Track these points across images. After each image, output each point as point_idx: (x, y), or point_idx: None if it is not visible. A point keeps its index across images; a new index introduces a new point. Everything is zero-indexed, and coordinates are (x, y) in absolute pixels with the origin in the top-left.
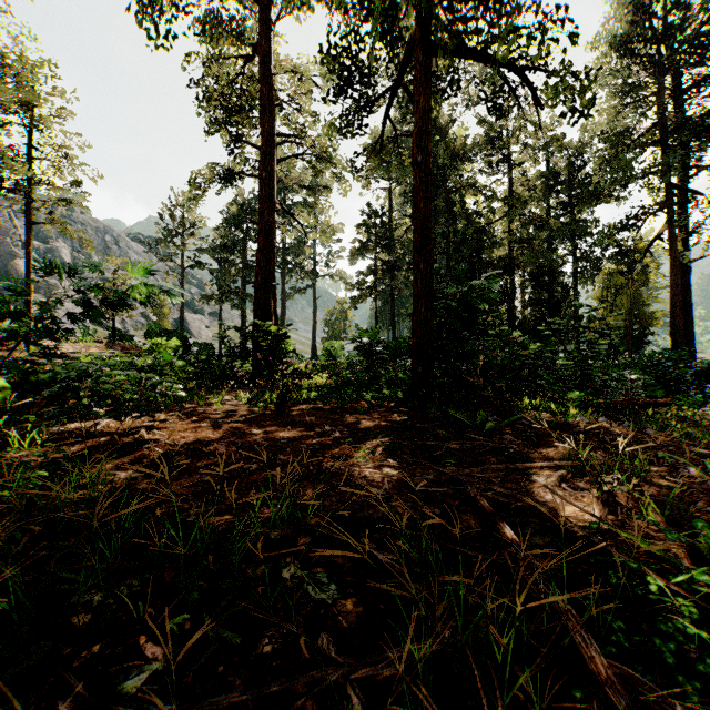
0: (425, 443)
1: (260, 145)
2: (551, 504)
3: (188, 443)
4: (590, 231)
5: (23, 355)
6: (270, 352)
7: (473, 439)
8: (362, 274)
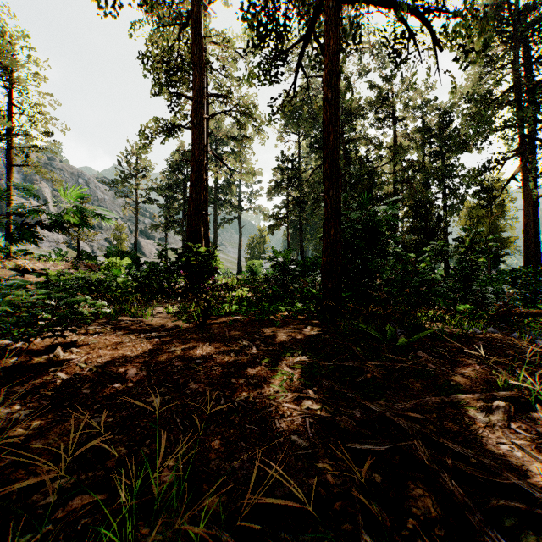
0: (343, 364)
1: (192, 97)
2: (514, 459)
3: (98, 365)
4: (457, 173)
5: (1, 272)
6: (199, 269)
7: (390, 359)
8: (277, 207)
